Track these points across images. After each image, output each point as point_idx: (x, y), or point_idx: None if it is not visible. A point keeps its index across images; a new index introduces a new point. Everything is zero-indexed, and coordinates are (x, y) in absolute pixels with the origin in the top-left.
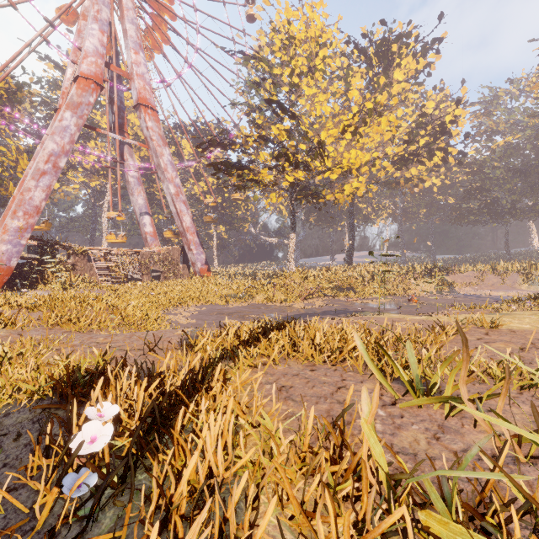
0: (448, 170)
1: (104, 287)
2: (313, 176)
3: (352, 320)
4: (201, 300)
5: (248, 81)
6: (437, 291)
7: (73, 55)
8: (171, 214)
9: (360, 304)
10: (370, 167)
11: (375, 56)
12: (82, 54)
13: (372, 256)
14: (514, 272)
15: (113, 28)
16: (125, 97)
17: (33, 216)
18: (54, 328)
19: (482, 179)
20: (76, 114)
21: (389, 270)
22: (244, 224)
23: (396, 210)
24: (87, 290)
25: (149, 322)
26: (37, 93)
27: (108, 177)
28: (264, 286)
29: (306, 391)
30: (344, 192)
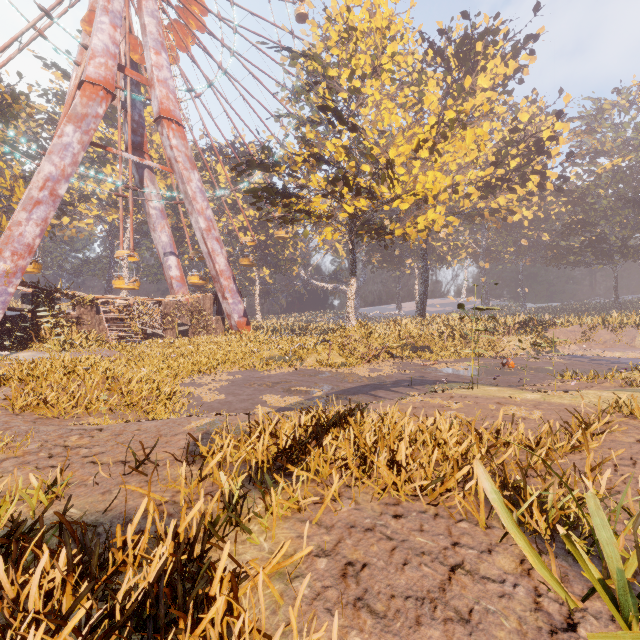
0: (542, 200)
1: (115, 347)
2: (378, 206)
3: (439, 401)
4: (236, 363)
5: (297, 86)
6: (535, 351)
7: (80, 57)
8: (202, 254)
9: (440, 370)
10: (451, 194)
11: (454, 57)
12: (89, 53)
13: (461, 309)
14: (632, 326)
15: (128, 23)
16: (149, 113)
17: (24, 256)
18: (23, 413)
19: (585, 211)
20: (80, 128)
21: (485, 329)
22: (293, 266)
23: (477, 248)
24: (91, 350)
25: (160, 400)
26: (43, 108)
27: (128, 209)
28: (316, 345)
29: (392, 578)
30: (418, 226)
